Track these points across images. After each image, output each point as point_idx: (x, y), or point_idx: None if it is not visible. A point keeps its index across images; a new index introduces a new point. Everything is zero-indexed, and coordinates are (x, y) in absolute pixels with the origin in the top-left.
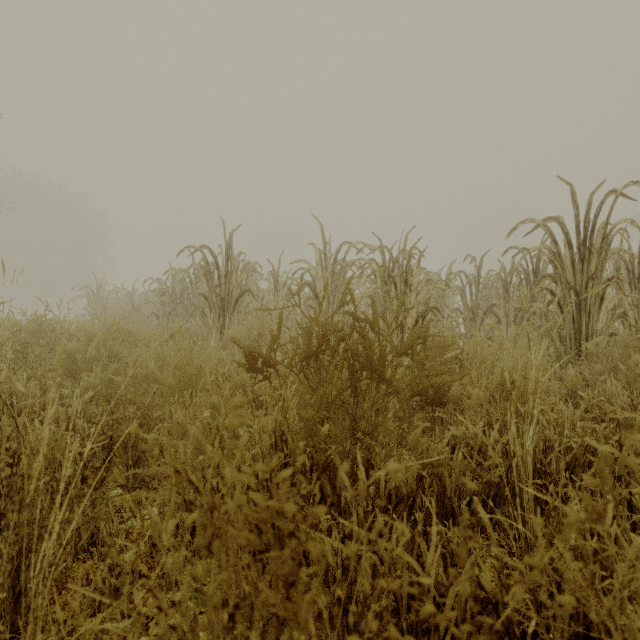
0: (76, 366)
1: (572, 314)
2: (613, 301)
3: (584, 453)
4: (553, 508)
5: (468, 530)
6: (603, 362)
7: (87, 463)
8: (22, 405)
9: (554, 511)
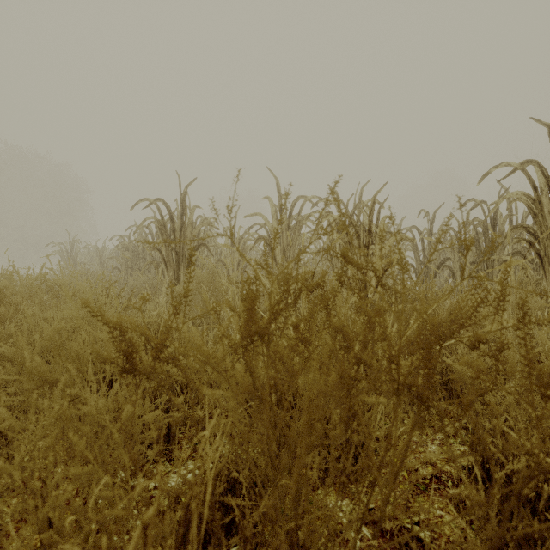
0: None
1: None
2: None
3: None
4: None
5: None
6: None
7: None
8: None
9: None
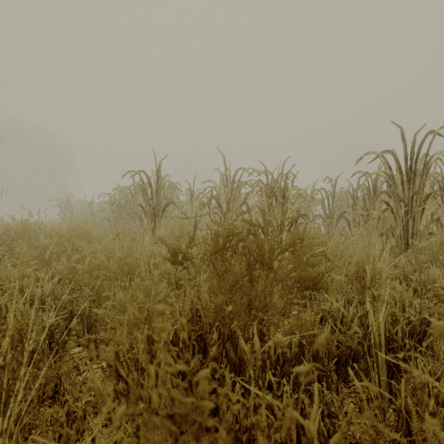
0: (49, 256)
1: (402, 219)
2: (431, 210)
3: (420, 324)
4: (410, 377)
5: (369, 430)
6: (426, 254)
7: (53, 330)
8: (6, 287)
9: (400, 368)
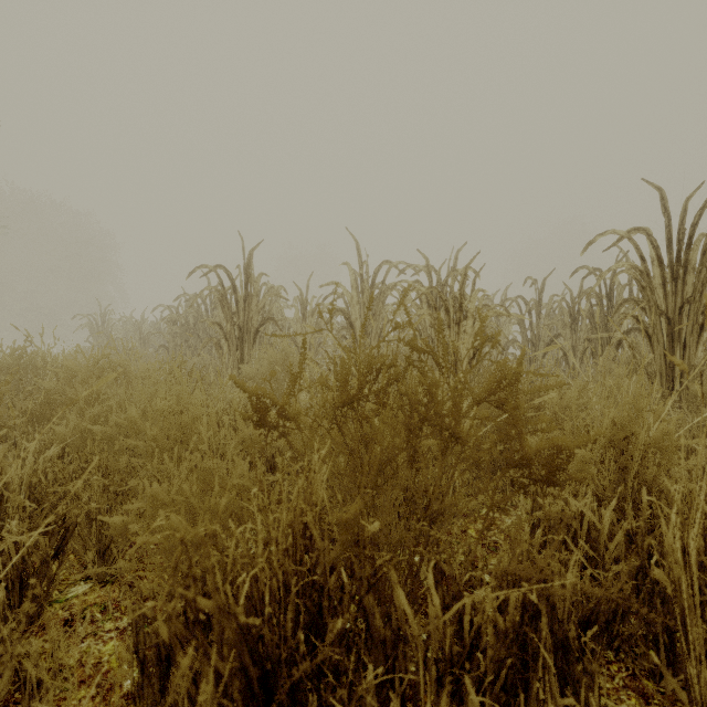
0: (53, 410)
1: (663, 345)
2: None
3: None
4: None
5: None
6: None
7: (26, 557)
8: None
9: None
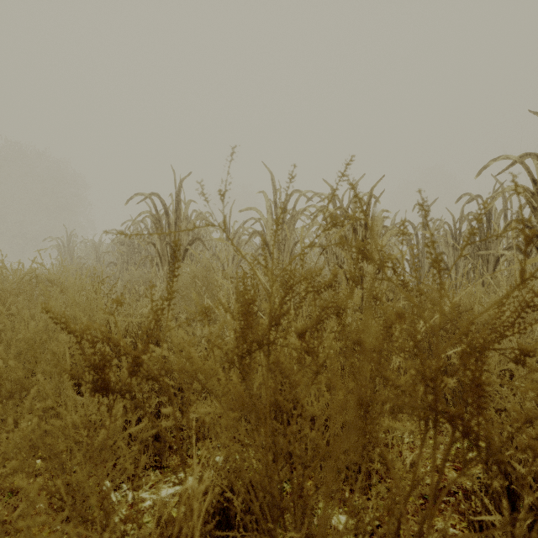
0: None
1: None
2: None
3: None
4: None
5: None
6: None
7: None
8: None
9: None
